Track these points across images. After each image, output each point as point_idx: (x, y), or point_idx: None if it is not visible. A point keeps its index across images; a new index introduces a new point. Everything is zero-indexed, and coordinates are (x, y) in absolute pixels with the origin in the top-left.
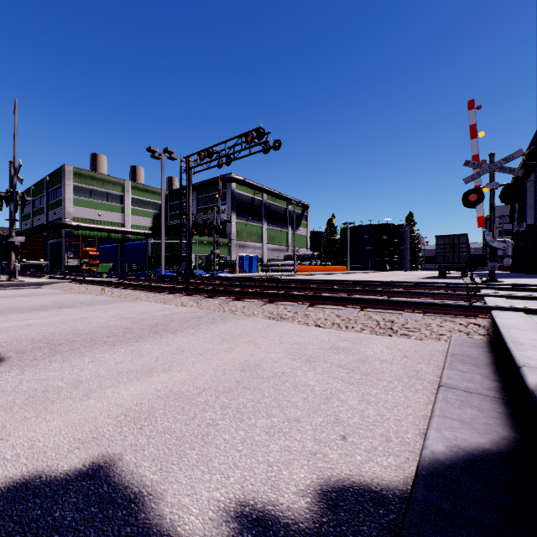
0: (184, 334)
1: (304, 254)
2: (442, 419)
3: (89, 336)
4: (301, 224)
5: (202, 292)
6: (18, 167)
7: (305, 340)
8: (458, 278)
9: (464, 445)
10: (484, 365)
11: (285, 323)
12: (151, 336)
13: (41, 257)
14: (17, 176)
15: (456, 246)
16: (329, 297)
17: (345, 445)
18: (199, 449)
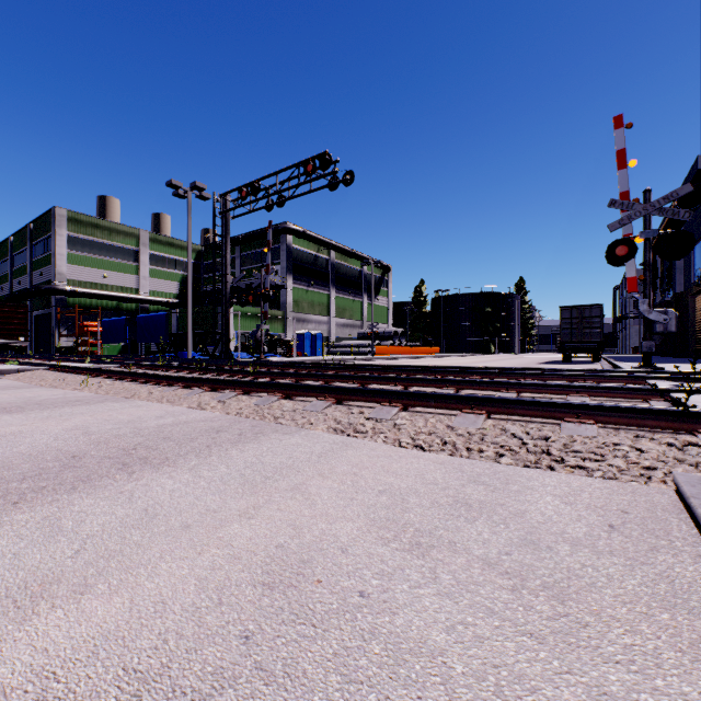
0: (175, 469)
1: (384, 331)
2: None
3: None
4: (380, 292)
5: (233, 385)
6: None
7: (402, 482)
8: (589, 362)
9: None
10: None
11: (363, 441)
12: (108, 477)
13: (21, 334)
14: None
15: (586, 320)
16: (433, 395)
17: None
18: None
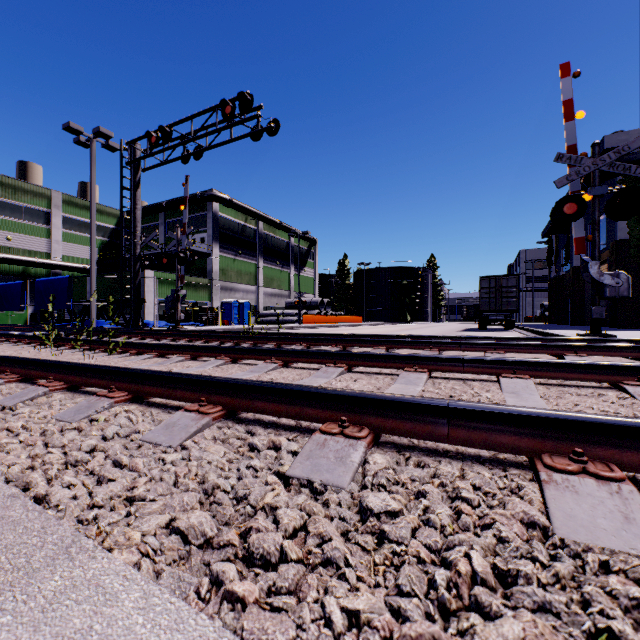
0: None
1: (311, 301)
2: None
3: None
4: (307, 263)
5: (57, 372)
6: None
7: None
8: (503, 330)
9: None
10: None
11: None
12: None
13: None
14: None
15: (504, 289)
16: (446, 408)
17: None
18: None
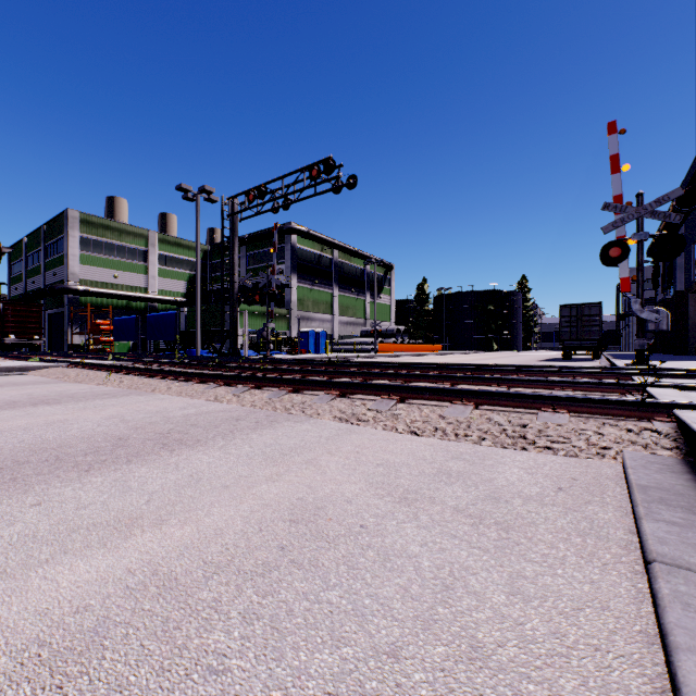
0: (207, 448)
1: (387, 329)
2: None
3: (56, 452)
4: (383, 290)
5: (246, 381)
6: None
7: (396, 458)
8: (588, 360)
9: None
10: None
11: (364, 428)
12: (154, 453)
13: (35, 332)
14: None
15: (586, 318)
16: (427, 388)
17: None
18: None
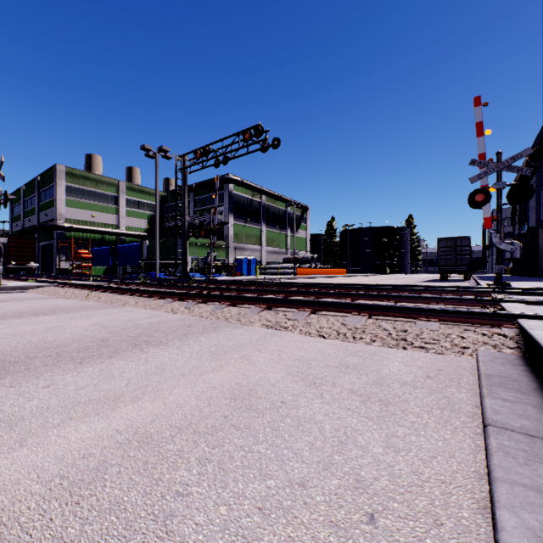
0: (168, 347)
1: (303, 257)
2: (511, 488)
3: (56, 350)
4: (301, 226)
5: (195, 297)
6: None
7: (308, 354)
8: (460, 281)
9: None
10: (531, 391)
11: (285, 333)
12: (129, 351)
13: (31, 259)
14: None
15: (458, 248)
16: (333, 303)
17: (375, 534)
18: None
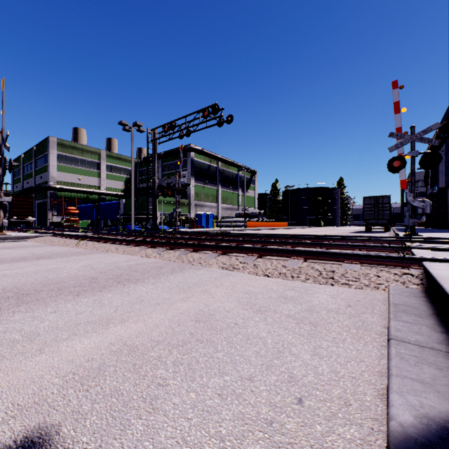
0: (144, 283)
1: (252, 212)
2: (402, 380)
3: (57, 285)
4: (250, 187)
5: (164, 245)
6: (5, 136)
7: (256, 289)
8: (382, 232)
9: (433, 414)
10: (427, 315)
11: (237, 273)
12: (114, 286)
13: (29, 214)
14: (5, 144)
15: (380, 205)
16: (275, 249)
17: (302, 410)
18: (145, 417)
